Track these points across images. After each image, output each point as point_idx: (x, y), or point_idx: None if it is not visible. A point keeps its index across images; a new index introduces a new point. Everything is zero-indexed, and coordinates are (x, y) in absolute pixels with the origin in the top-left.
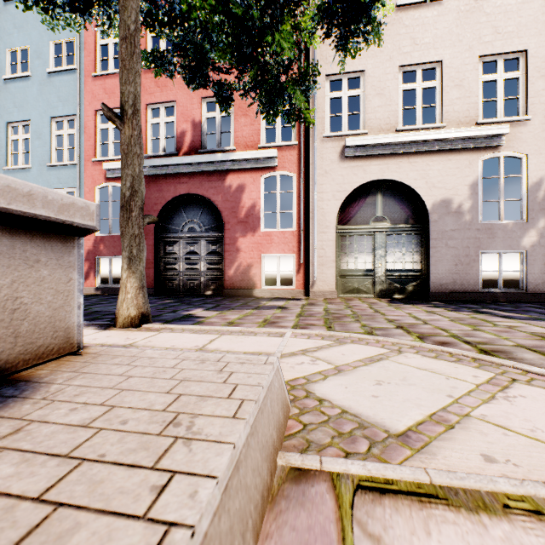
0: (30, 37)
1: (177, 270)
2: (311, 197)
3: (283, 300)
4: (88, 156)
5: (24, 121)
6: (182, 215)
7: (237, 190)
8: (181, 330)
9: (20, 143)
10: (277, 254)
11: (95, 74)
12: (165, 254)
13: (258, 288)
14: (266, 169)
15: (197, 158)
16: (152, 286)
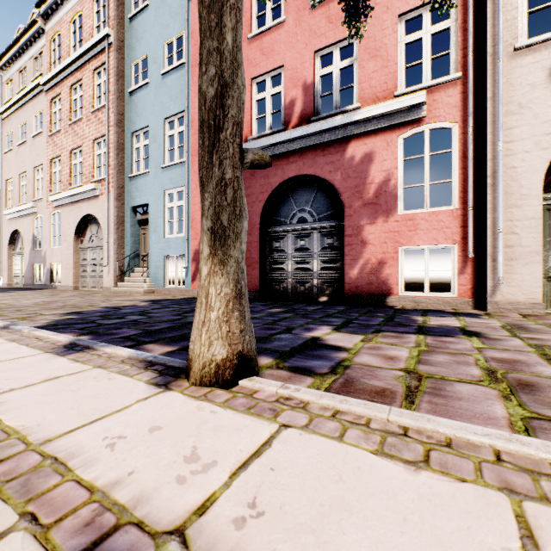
0: (148, 46)
1: (285, 270)
2: (489, 151)
3: (446, 315)
4: (195, 150)
5: (144, 128)
6: (290, 204)
7: (362, 161)
8: (336, 423)
9: (141, 150)
10: (424, 245)
11: None
12: (271, 251)
13: (394, 294)
14: (406, 124)
15: (309, 128)
16: (256, 289)
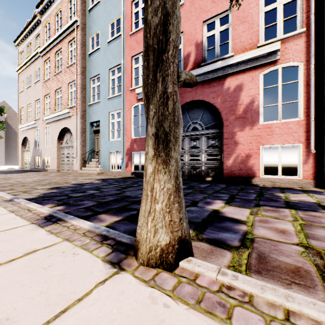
0: (99, 26)
1: (183, 160)
2: None
3: (298, 192)
4: (127, 87)
5: (97, 75)
6: (187, 119)
7: (235, 90)
8: None
9: (95, 88)
10: (278, 144)
11: (131, 33)
12: None
13: (257, 177)
14: (265, 65)
15: (199, 70)
16: None
